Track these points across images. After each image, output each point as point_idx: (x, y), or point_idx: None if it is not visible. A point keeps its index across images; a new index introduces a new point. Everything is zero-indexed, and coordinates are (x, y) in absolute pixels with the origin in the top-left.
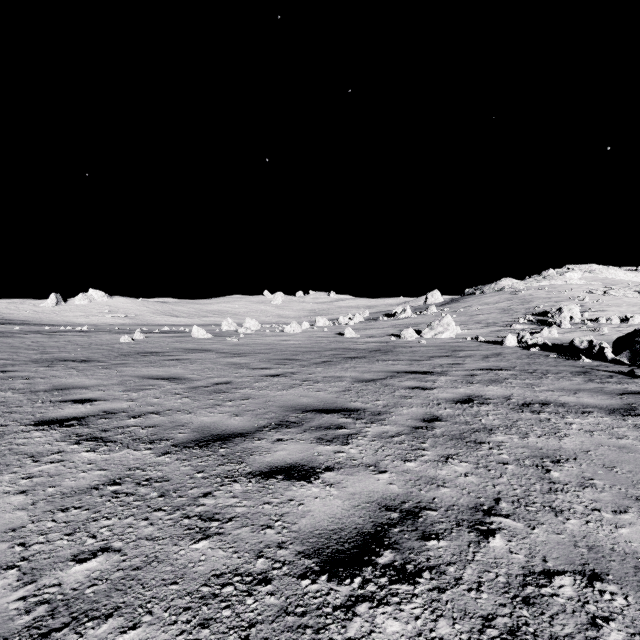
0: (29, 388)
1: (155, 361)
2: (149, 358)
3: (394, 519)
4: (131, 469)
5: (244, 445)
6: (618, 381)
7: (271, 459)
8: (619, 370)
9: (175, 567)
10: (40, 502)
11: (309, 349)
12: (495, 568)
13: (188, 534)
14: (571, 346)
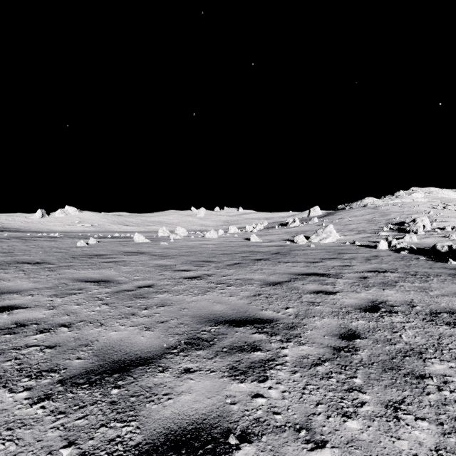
0: None
1: (96, 263)
2: (92, 260)
3: None
4: None
5: (143, 381)
6: None
7: (171, 412)
8: None
9: None
10: None
11: (223, 252)
12: None
13: None
14: (434, 250)
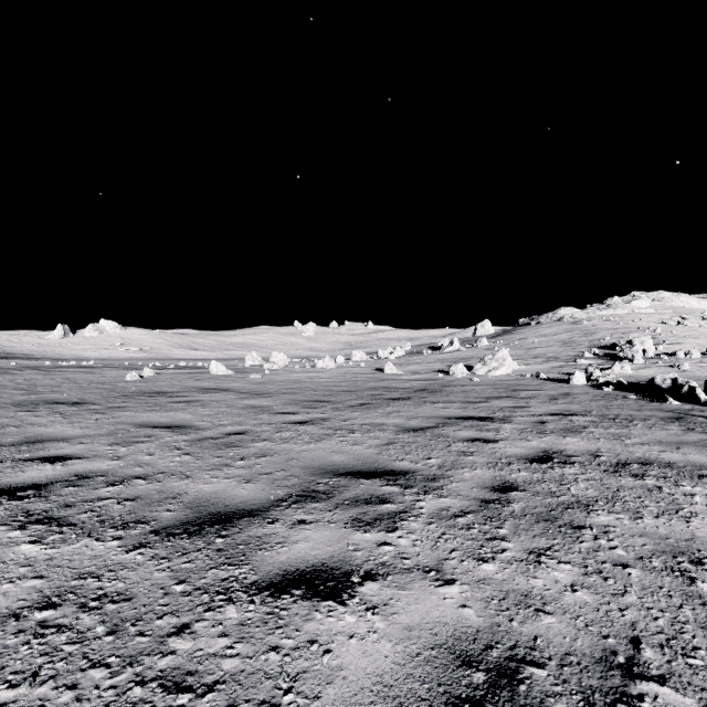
0: None
1: (161, 403)
2: (154, 400)
3: (479, 687)
4: (81, 576)
5: (251, 531)
6: None
7: (287, 557)
8: None
9: None
10: None
11: (344, 388)
12: None
13: None
14: (651, 385)
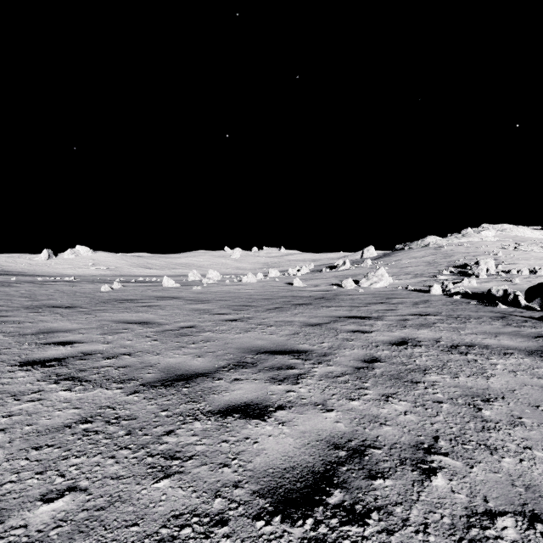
0: (18, 331)
1: (130, 307)
2: (125, 305)
3: (342, 457)
4: (102, 407)
5: (205, 384)
6: (532, 325)
7: (229, 398)
8: (532, 315)
9: (137, 507)
10: (16, 440)
11: (263, 297)
12: (439, 508)
13: (151, 473)
14: (489, 294)
